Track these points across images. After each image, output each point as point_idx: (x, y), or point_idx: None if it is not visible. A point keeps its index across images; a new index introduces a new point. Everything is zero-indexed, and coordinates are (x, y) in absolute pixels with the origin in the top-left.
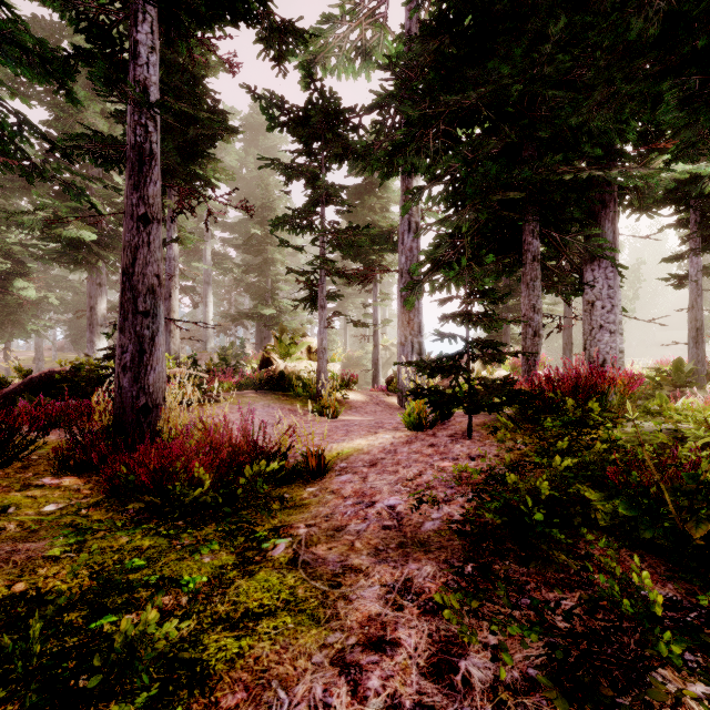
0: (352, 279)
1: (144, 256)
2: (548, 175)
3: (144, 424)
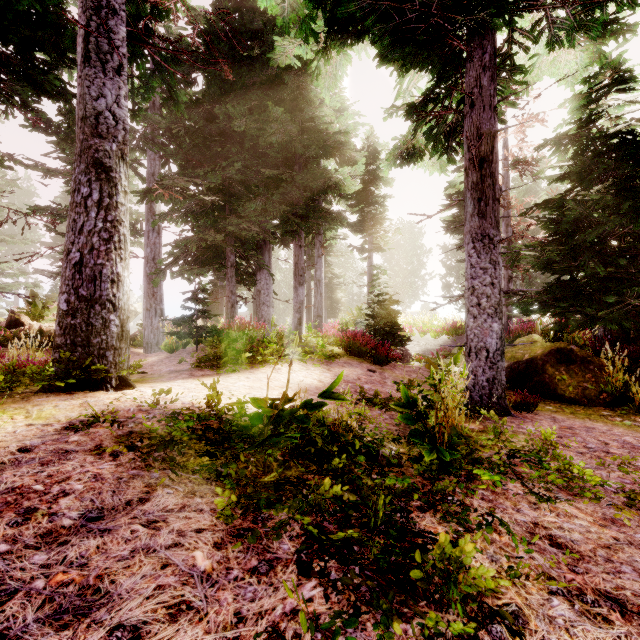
0: None
1: None
2: (236, 229)
3: None
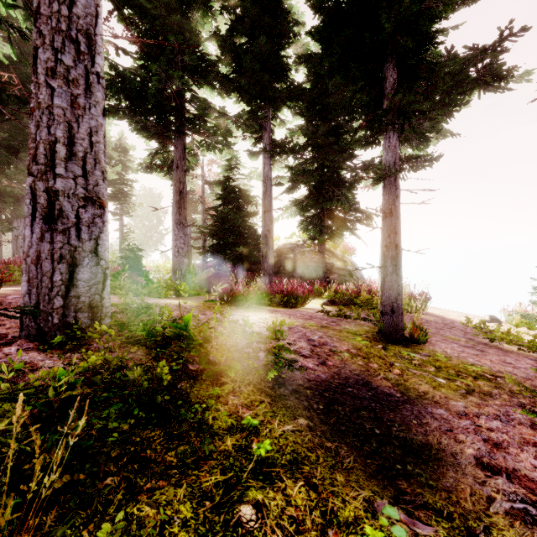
0: None
1: None
2: None
3: None
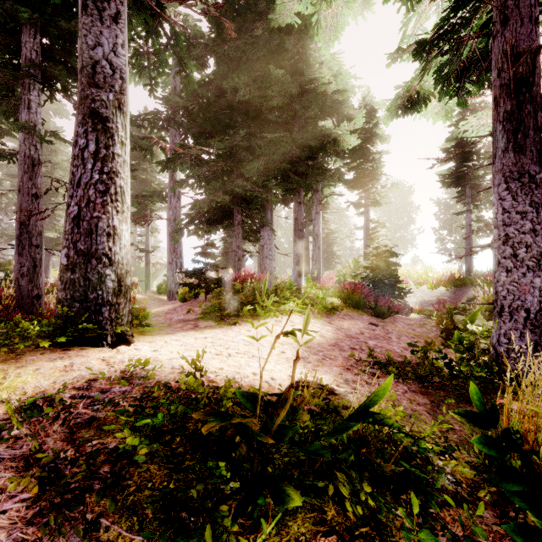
0: (139, 223)
1: (36, 216)
2: (242, 190)
3: (37, 304)
